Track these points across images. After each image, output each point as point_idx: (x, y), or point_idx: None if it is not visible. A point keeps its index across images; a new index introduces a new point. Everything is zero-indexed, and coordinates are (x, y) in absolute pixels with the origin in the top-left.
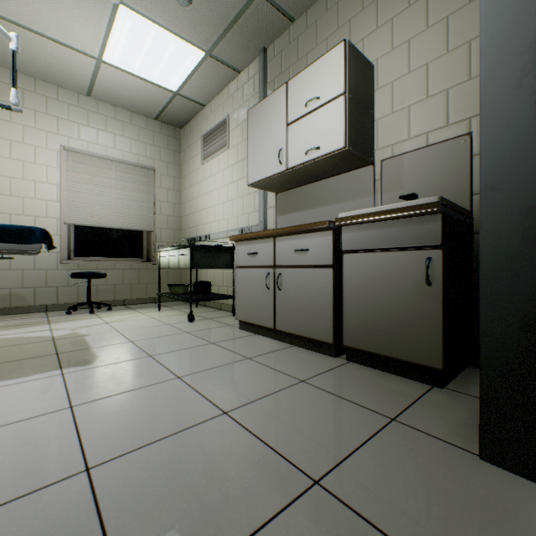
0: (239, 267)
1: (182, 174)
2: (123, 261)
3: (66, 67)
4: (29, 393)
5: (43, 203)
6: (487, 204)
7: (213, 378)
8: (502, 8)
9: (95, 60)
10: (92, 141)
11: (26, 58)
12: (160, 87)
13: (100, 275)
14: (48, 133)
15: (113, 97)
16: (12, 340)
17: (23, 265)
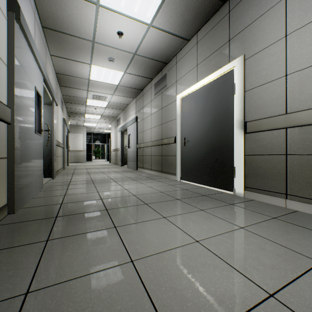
0: None
1: None
2: None
3: None
4: None
5: None
6: (45, 149)
7: None
8: (46, 127)
9: None
10: None
11: None
12: None
13: None
14: None
15: None
16: None
17: None
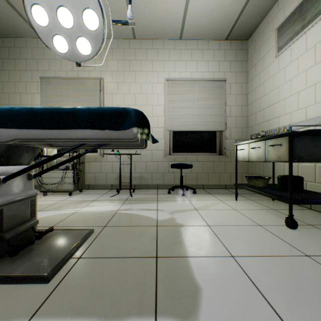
0: None
1: (249, 78)
2: (202, 155)
3: (167, 17)
4: None
5: (156, 118)
6: None
7: None
8: None
9: None
10: (182, 71)
11: (146, 23)
12: None
13: (188, 166)
14: (158, 72)
15: (196, 31)
16: (132, 217)
17: (146, 158)
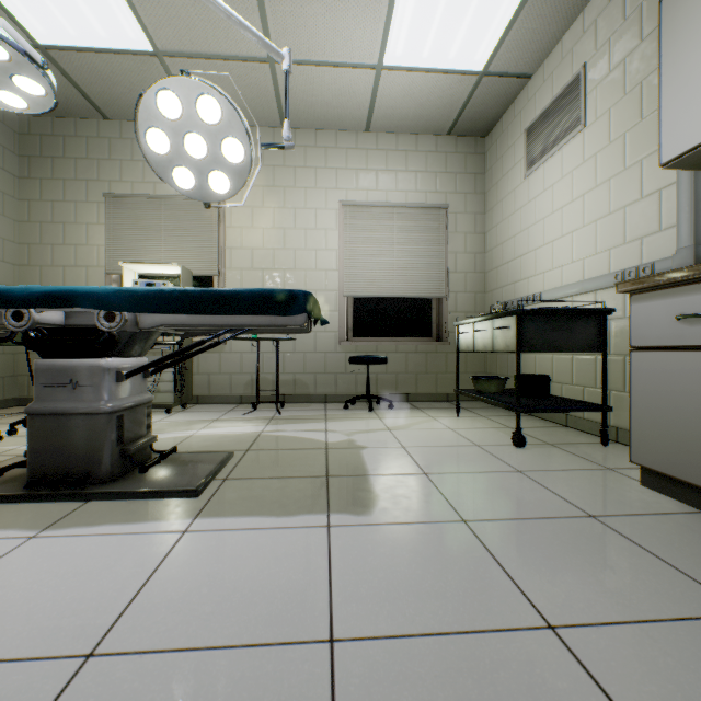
0: (641, 349)
1: (488, 206)
2: (406, 342)
3: (343, 99)
4: (280, 560)
5: (323, 274)
6: None
7: (669, 683)
8: None
9: (373, 71)
10: (371, 188)
11: (306, 106)
12: (457, 74)
13: (379, 361)
14: (327, 190)
15: (394, 120)
16: (286, 440)
17: (304, 347)
